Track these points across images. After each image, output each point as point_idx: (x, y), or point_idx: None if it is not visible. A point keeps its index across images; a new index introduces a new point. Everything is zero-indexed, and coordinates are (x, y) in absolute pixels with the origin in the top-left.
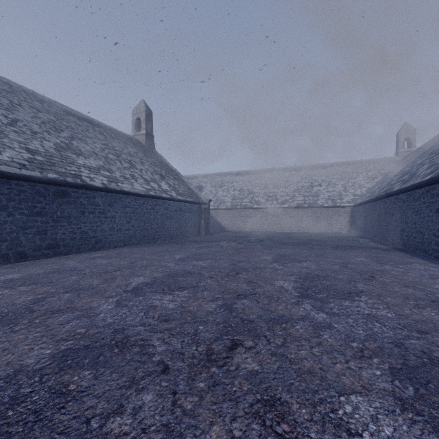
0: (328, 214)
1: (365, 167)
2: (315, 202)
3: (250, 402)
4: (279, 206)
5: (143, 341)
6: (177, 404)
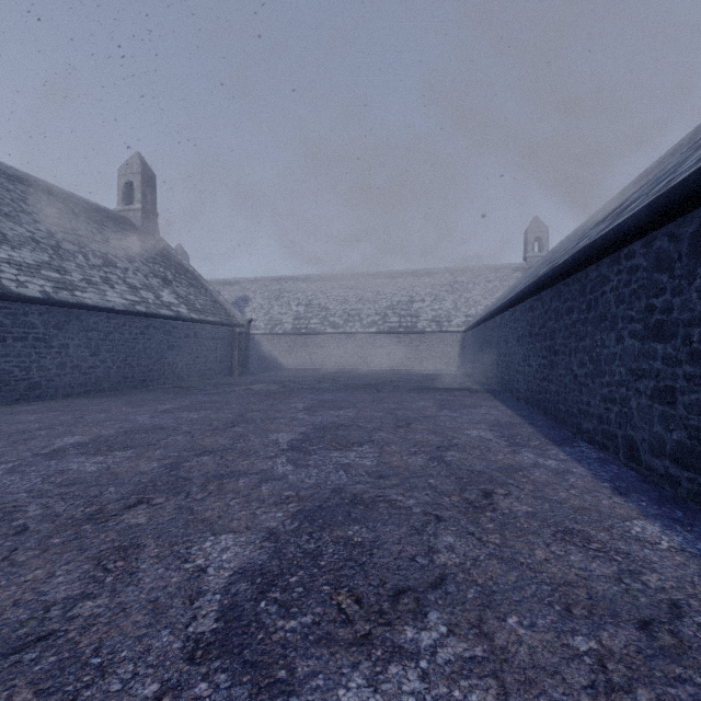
0: (431, 343)
1: (485, 275)
2: (414, 325)
3: (101, 549)
4: (363, 331)
5: (14, 507)
6: (9, 558)
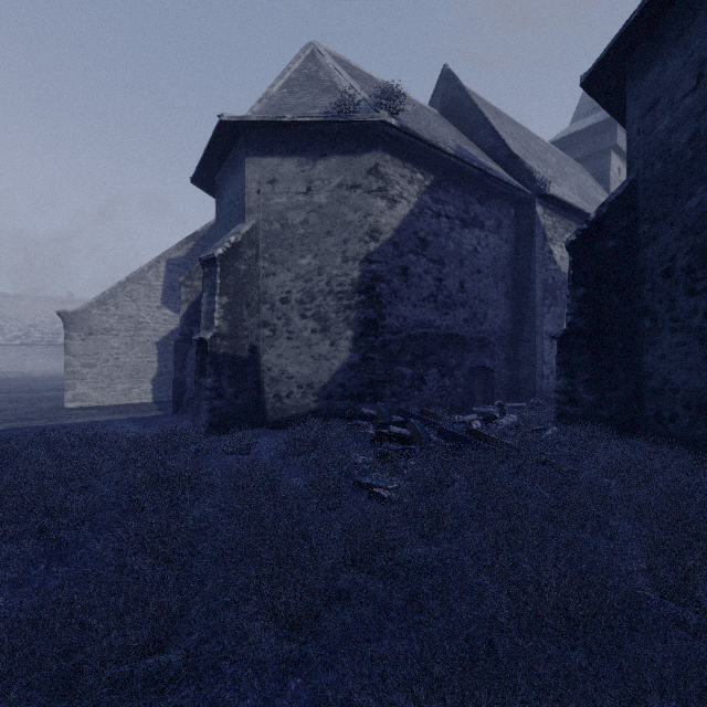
0: None
1: None
2: (55, 340)
3: None
4: (7, 343)
5: None
6: None
